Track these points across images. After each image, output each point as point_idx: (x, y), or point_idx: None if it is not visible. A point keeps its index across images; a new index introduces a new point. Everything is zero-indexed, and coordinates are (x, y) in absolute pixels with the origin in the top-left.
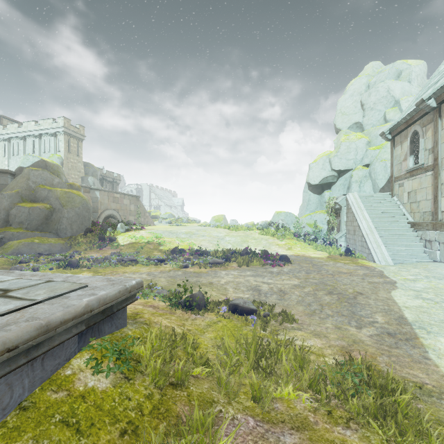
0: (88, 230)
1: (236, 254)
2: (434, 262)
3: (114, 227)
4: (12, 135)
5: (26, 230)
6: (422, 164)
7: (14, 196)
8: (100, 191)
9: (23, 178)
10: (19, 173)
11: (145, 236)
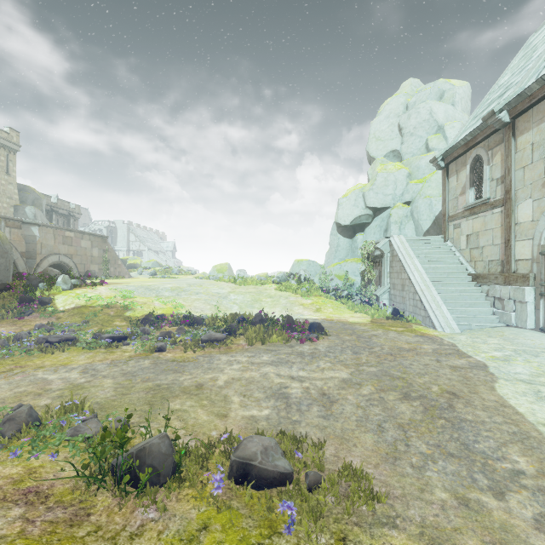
0: (2, 287)
1: (245, 322)
2: (508, 327)
3: (51, 282)
4: None
5: None
6: (488, 198)
7: None
8: (41, 226)
9: None
10: None
11: (104, 295)
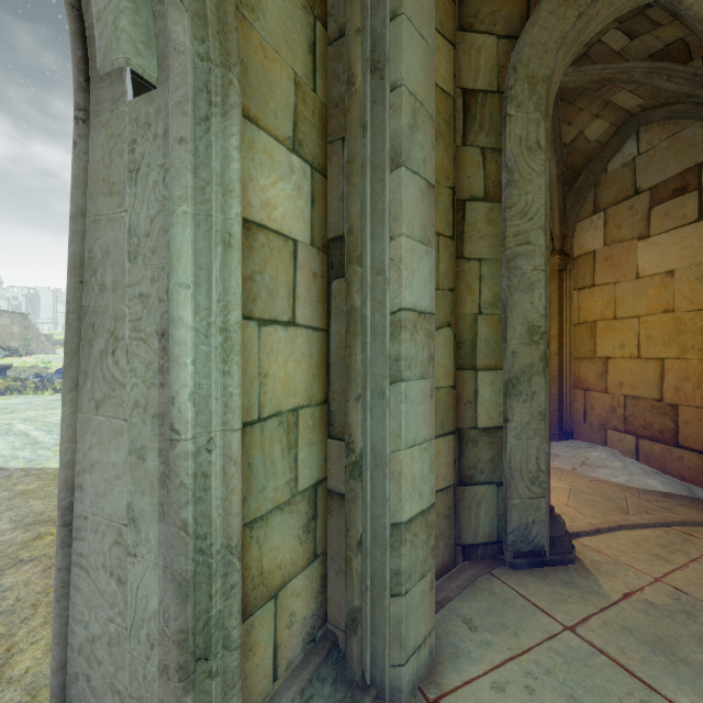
0: None
1: None
2: None
3: None
4: None
5: None
6: None
7: None
8: None
9: None
10: None
11: (30, 361)
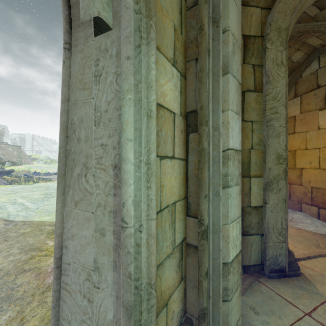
0: None
1: None
2: None
3: (3, 164)
4: None
5: None
6: None
7: None
8: None
9: None
10: None
11: (22, 168)
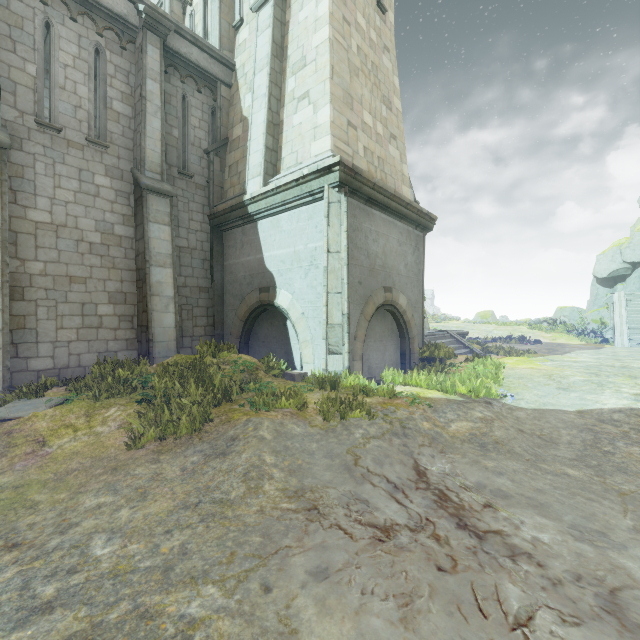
0: None
1: (501, 338)
2: None
3: None
4: None
5: None
6: None
7: None
8: None
9: None
10: None
11: None
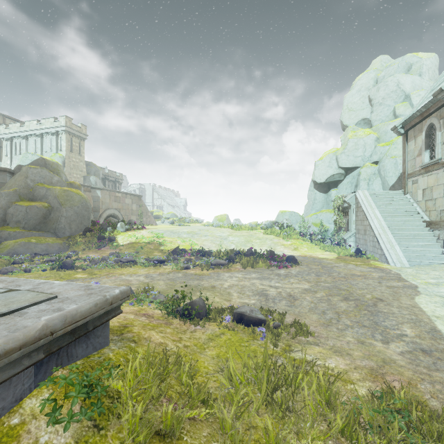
0: (87, 230)
1: (240, 254)
2: None
3: (113, 227)
4: (14, 134)
5: (23, 230)
6: (440, 158)
7: (11, 195)
8: (102, 190)
9: (21, 176)
10: (18, 171)
11: (145, 235)
